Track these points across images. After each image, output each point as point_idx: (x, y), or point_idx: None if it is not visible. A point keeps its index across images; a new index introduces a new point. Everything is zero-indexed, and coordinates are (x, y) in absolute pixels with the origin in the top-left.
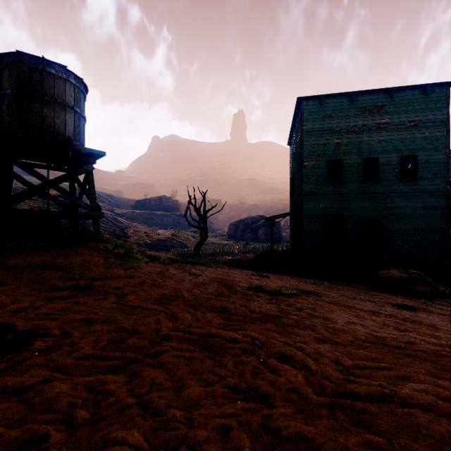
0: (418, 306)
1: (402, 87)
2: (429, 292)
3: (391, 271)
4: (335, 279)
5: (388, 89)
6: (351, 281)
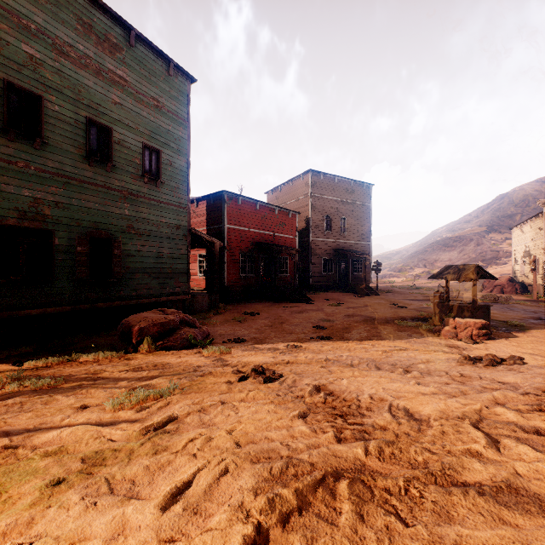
0: (238, 361)
1: (146, 39)
2: (199, 336)
3: (148, 315)
4: (29, 355)
5: (127, 26)
6: (69, 350)
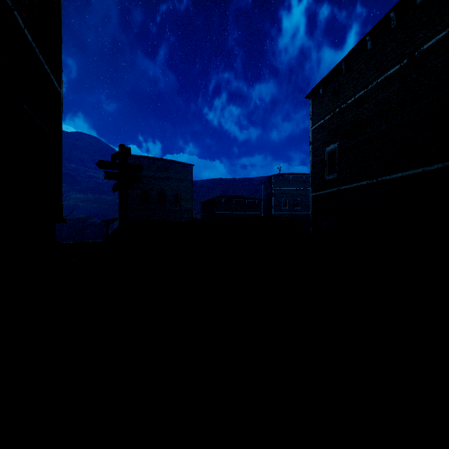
0: None
1: (175, 162)
2: None
3: None
4: None
5: (170, 161)
6: None
